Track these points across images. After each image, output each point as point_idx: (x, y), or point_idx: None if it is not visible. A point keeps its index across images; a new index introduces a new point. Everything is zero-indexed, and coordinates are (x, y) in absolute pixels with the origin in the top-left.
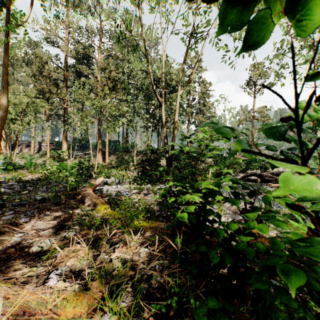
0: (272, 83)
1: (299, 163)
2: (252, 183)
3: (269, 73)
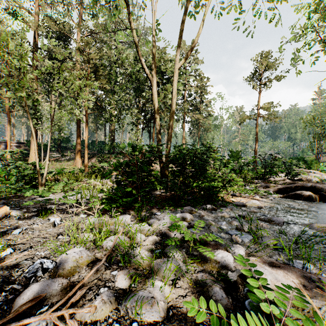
0: (278, 76)
1: (315, 167)
2: (306, 202)
3: (277, 64)
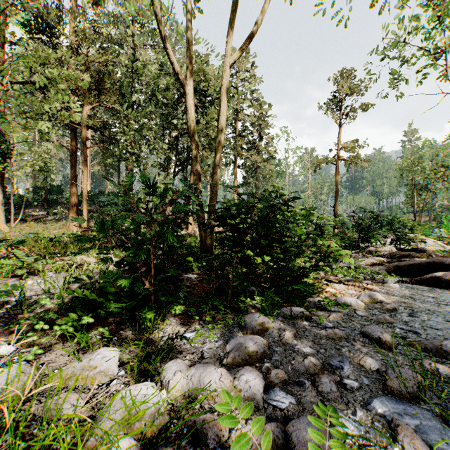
0: (366, 104)
1: (419, 230)
2: None
3: (365, 86)
